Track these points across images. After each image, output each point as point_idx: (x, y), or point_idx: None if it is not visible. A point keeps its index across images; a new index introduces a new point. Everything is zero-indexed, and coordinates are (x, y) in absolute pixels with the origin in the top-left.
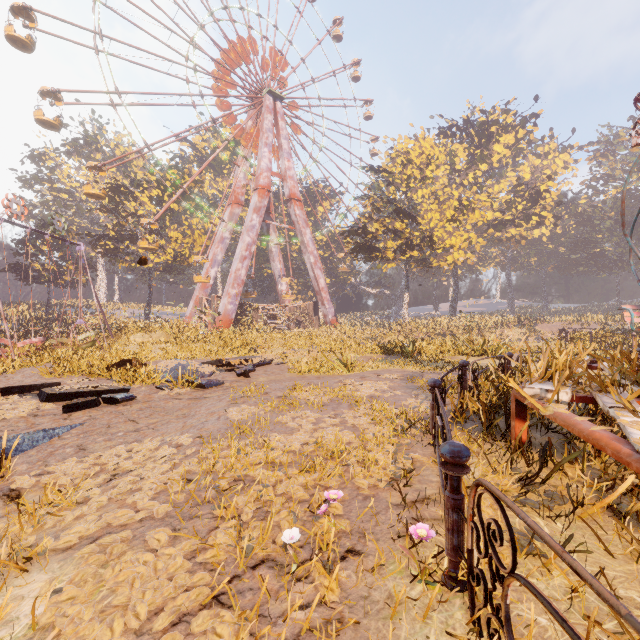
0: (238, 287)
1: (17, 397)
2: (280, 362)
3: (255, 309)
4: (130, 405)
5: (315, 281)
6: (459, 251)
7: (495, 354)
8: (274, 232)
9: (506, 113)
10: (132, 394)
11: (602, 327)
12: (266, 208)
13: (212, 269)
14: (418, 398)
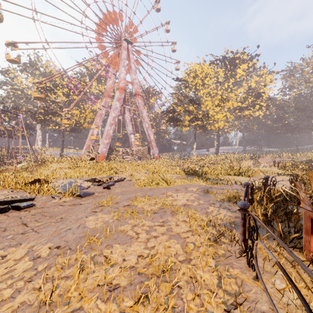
0: (108, 139)
1: None
2: (129, 179)
3: (117, 151)
4: (29, 210)
5: (148, 136)
6: (221, 121)
7: (246, 174)
8: (127, 111)
9: (243, 54)
10: (32, 203)
11: (291, 160)
12: (123, 99)
13: (95, 130)
14: (215, 206)
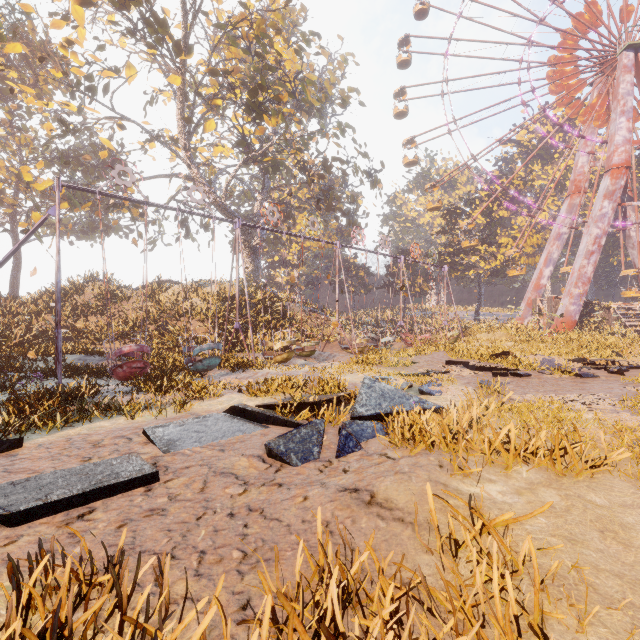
0: (582, 286)
1: (455, 366)
2: None
3: (605, 309)
4: (530, 379)
5: None
6: None
7: None
8: (634, 212)
9: None
10: (528, 373)
11: None
12: None
13: (546, 269)
14: None
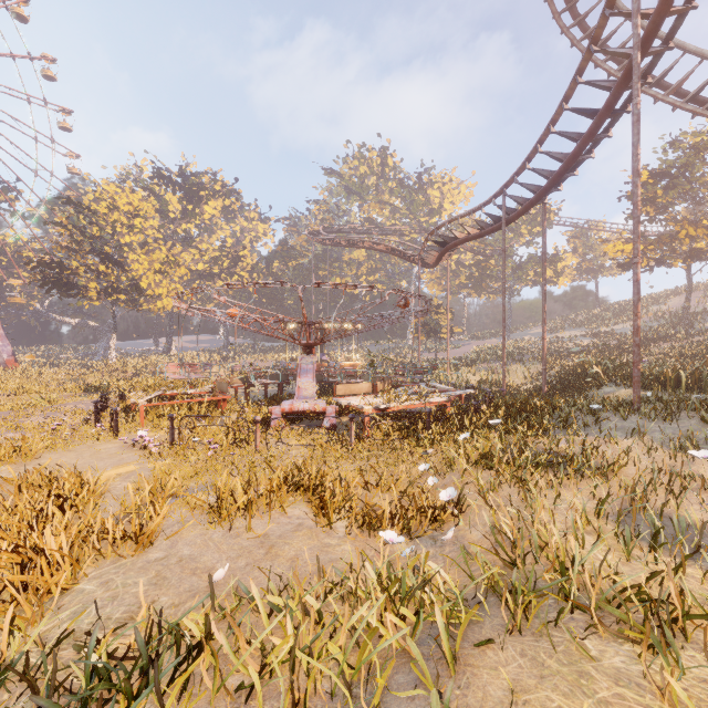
0: None
1: None
2: None
3: None
4: None
5: None
6: (168, 298)
7: None
8: None
9: (215, 181)
10: None
11: (275, 363)
12: None
13: None
14: None
